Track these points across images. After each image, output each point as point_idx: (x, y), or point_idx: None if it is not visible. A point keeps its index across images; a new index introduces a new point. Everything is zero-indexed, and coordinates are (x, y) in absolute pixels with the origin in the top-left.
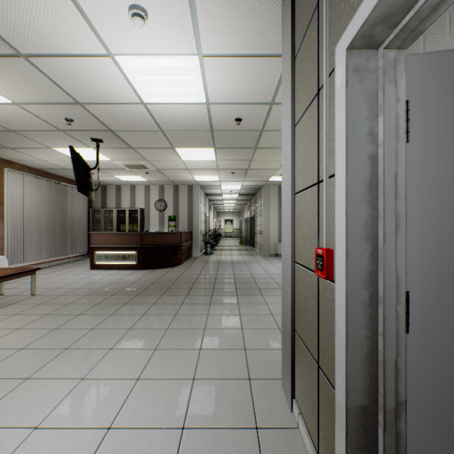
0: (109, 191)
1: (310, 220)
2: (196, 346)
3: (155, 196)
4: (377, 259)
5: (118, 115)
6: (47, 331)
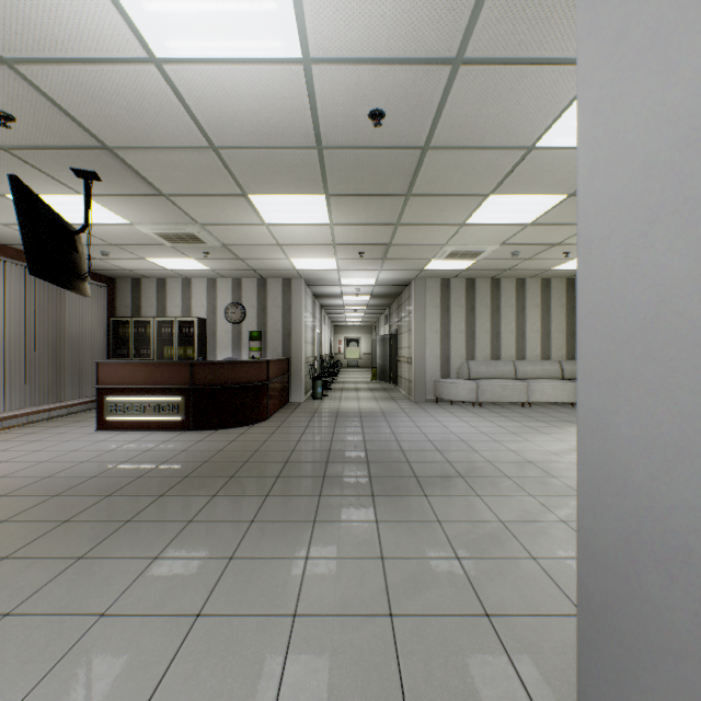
0: (145, 289)
1: None
2: (264, 700)
3: (226, 298)
4: None
5: (106, 100)
6: None
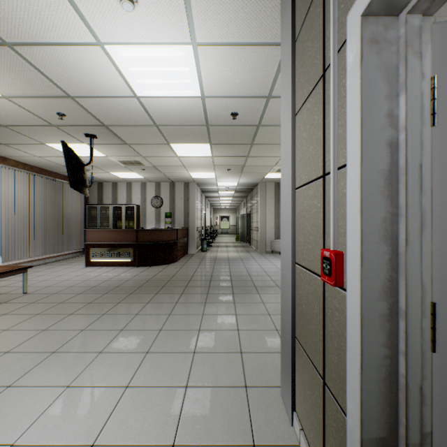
0: (105, 188)
1: (313, 217)
2: (190, 349)
3: (151, 193)
4: (397, 264)
5: (111, 109)
6: (36, 333)
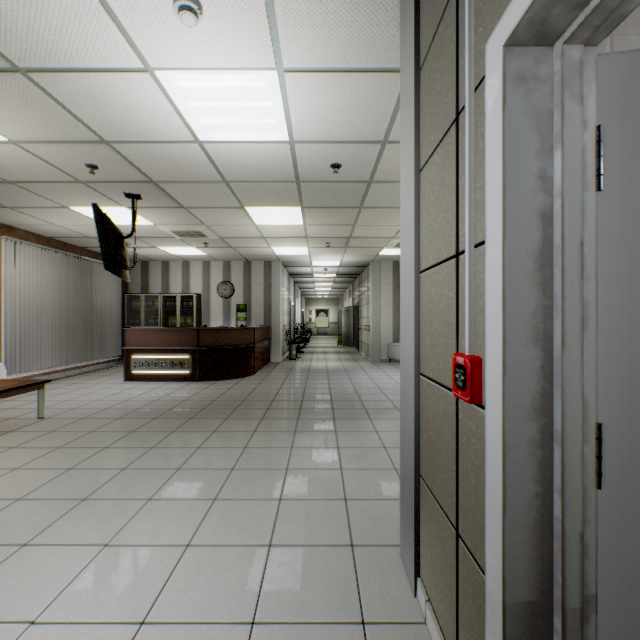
0: (152, 270)
1: (444, 311)
2: (275, 495)
3: (218, 277)
4: (551, 373)
5: (162, 159)
6: (58, 472)
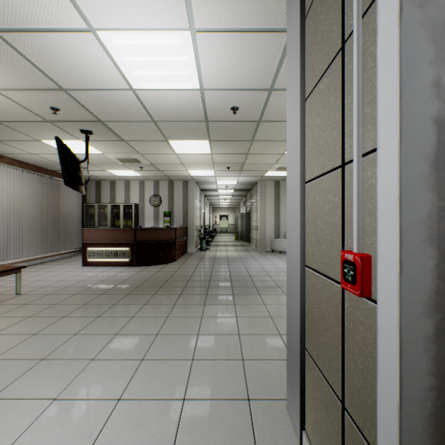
0: (103, 187)
1: (328, 214)
2: (188, 356)
3: (150, 192)
4: None
5: (106, 103)
6: (25, 337)
